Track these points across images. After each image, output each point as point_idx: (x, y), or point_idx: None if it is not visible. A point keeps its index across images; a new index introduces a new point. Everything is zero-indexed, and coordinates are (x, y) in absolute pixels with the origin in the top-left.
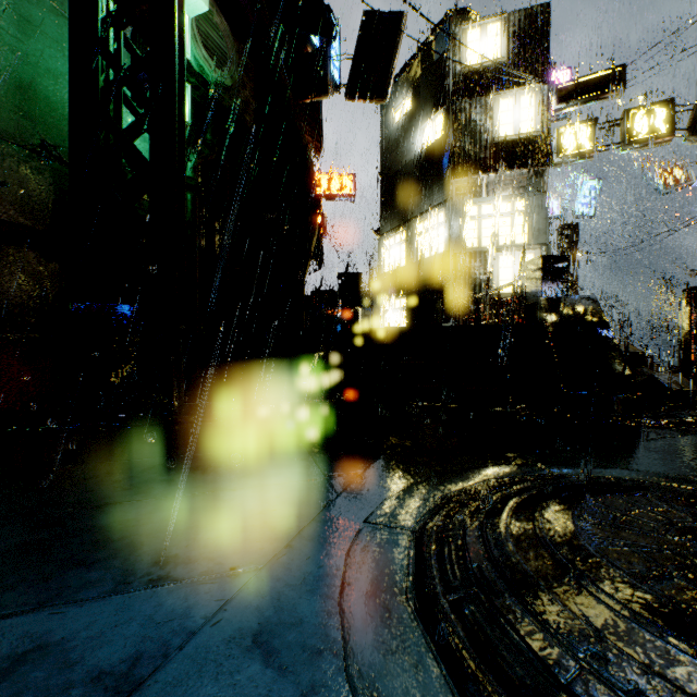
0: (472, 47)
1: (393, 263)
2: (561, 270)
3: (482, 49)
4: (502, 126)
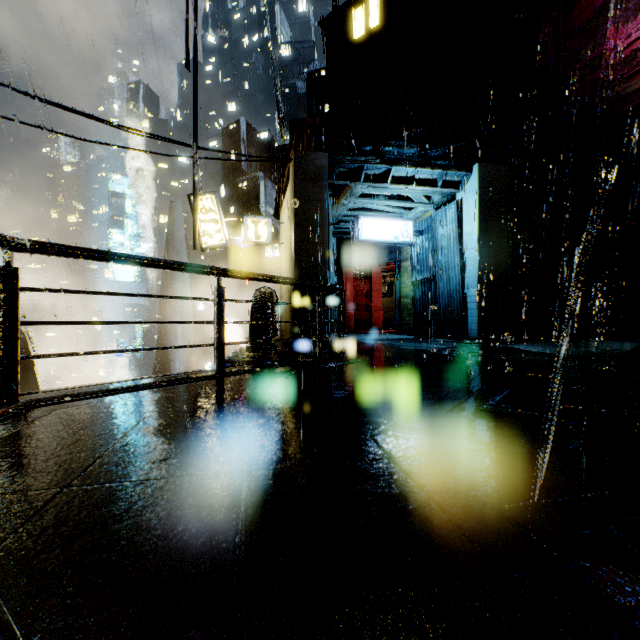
0: None
1: None
2: None
3: None
4: None
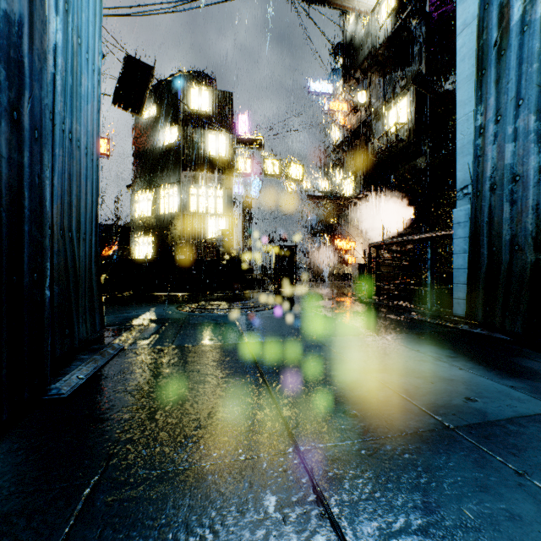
0: (194, 99)
1: (143, 212)
2: (230, 236)
3: (200, 102)
4: (210, 149)
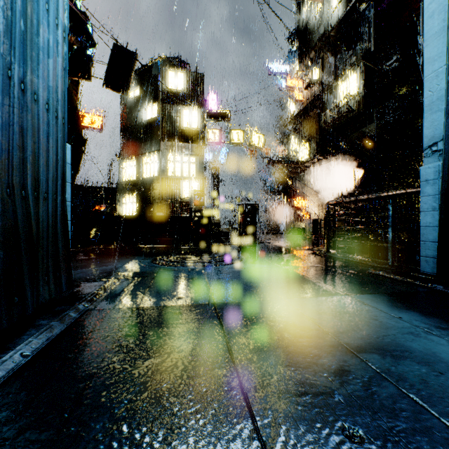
0: (171, 80)
1: (129, 176)
2: (201, 196)
3: (176, 83)
4: (184, 122)
